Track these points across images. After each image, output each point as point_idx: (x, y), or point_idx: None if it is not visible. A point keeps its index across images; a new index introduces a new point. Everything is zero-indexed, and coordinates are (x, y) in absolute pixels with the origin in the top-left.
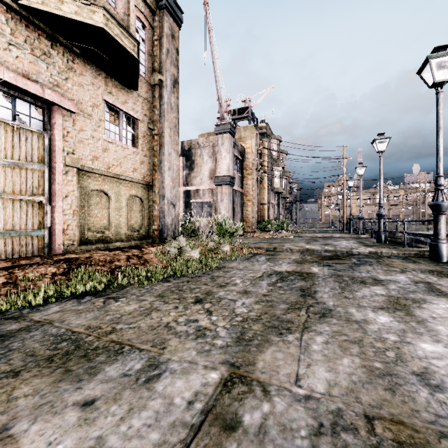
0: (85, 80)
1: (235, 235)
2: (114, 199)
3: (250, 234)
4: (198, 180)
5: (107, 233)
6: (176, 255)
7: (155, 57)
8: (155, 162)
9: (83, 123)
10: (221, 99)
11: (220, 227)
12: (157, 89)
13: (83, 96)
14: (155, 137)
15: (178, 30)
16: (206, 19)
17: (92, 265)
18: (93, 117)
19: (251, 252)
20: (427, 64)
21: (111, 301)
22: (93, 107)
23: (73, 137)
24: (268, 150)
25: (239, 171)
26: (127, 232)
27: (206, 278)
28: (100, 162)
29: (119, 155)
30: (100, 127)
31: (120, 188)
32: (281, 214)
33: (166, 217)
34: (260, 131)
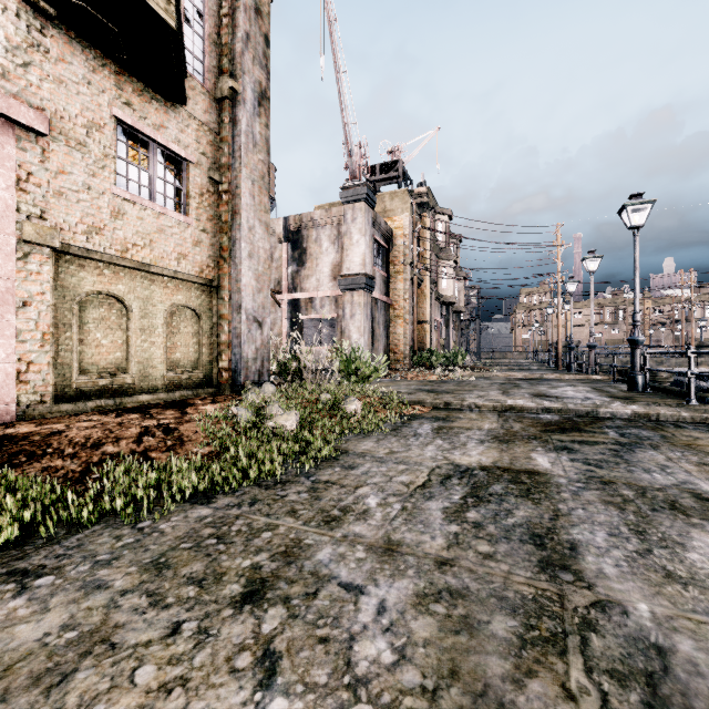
0: (70, 73)
1: (374, 378)
2: (138, 311)
3: (401, 373)
4: (313, 281)
5: (122, 377)
6: (249, 423)
7: (223, 48)
8: (223, 244)
9: (66, 158)
10: (351, 143)
11: (346, 364)
12: (226, 106)
13: (66, 104)
14: (224, 197)
15: (269, 2)
16: (325, 2)
17: (43, 457)
18: (89, 148)
19: (403, 412)
20: None
21: (5, 590)
22: (89, 128)
23: (43, 185)
24: (431, 232)
25: (383, 267)
26: (165, 374)
27: (298, 491)
28: (106, 239)
29: (148, 227)
30: (106, 168)
31: (152, 291)
32: (452, 339)
33: (243, 345)
34: (418, 200)
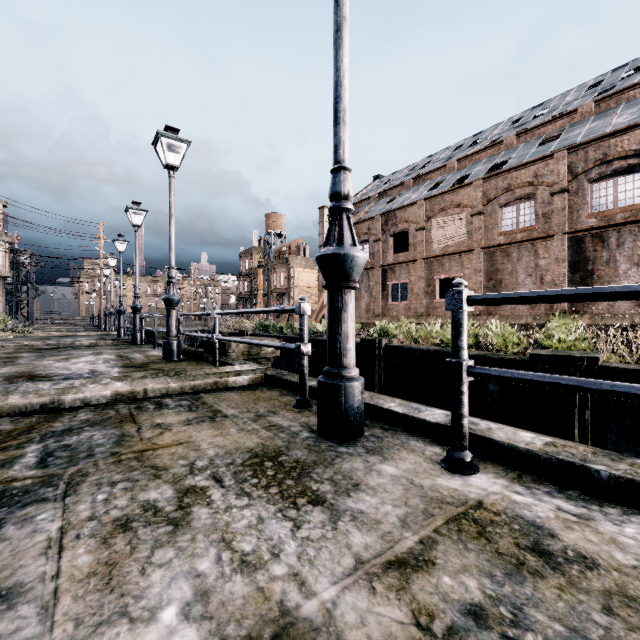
0: None
1: None
2: None
3: None
4: None
5: None
6: None
7: None
8: None
9: None
10: None
11: None
12: None
13: None
14: None
15: None
16: None
17: None
18: None
19: None
20: (130, 209)
21: None
22: None
23: None
24: None
25: None
26: None
27: None
28: None
29: None
30: None
31: None
32: None
33: None
34: None
